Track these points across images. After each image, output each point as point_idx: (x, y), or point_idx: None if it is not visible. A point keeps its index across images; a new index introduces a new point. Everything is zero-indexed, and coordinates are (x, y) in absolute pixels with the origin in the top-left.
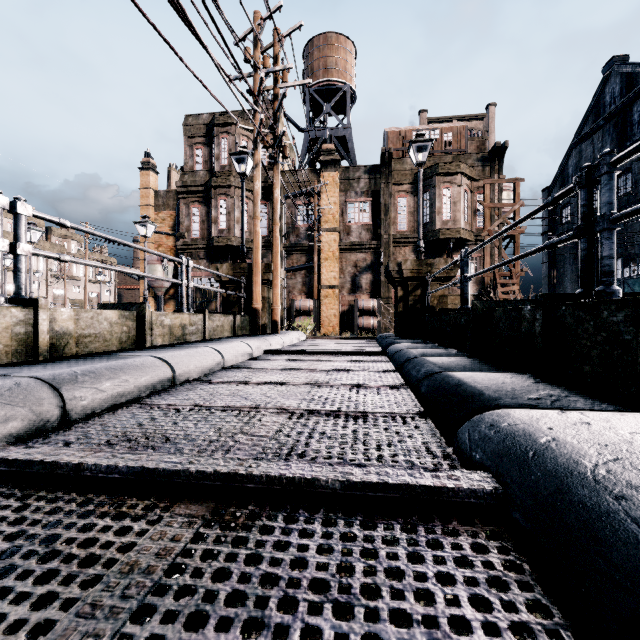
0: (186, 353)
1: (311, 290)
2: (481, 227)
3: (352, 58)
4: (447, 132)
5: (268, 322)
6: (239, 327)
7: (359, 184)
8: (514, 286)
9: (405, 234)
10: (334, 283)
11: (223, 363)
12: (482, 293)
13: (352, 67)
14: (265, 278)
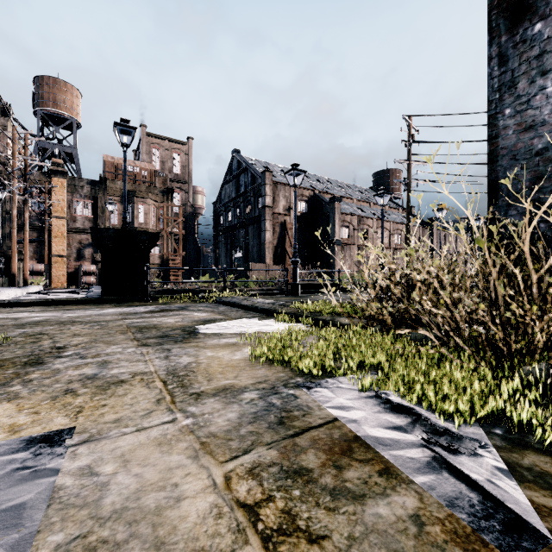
0: (8, 291)
1: (42, 257)
2: (163, 228)
3: (78, 100)
4: (144, 170)
5: (19, 280)
6: (4, 283)
7: (83, 190)
8: (178, 261)
9: (116, 227)
10: (63, 253)
11: (17, 295)
12: (163, 263)
13: (78, 106)
14: (19, 258)
